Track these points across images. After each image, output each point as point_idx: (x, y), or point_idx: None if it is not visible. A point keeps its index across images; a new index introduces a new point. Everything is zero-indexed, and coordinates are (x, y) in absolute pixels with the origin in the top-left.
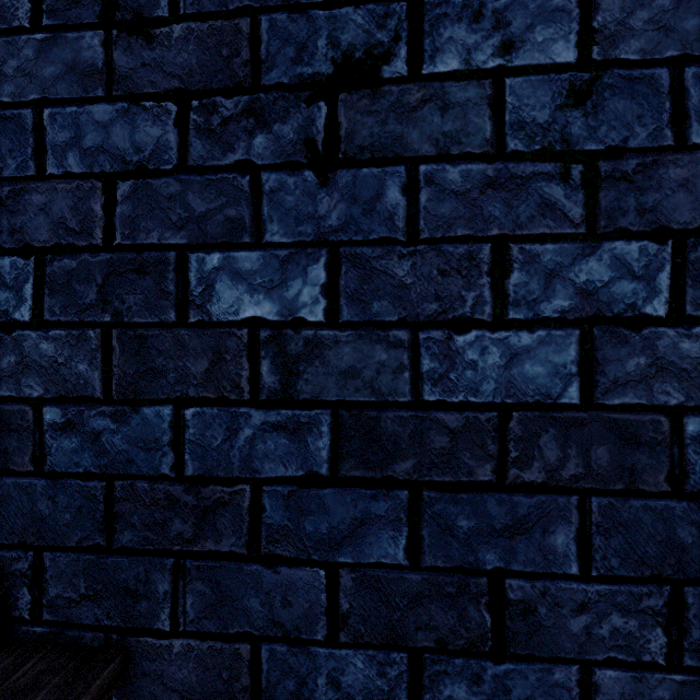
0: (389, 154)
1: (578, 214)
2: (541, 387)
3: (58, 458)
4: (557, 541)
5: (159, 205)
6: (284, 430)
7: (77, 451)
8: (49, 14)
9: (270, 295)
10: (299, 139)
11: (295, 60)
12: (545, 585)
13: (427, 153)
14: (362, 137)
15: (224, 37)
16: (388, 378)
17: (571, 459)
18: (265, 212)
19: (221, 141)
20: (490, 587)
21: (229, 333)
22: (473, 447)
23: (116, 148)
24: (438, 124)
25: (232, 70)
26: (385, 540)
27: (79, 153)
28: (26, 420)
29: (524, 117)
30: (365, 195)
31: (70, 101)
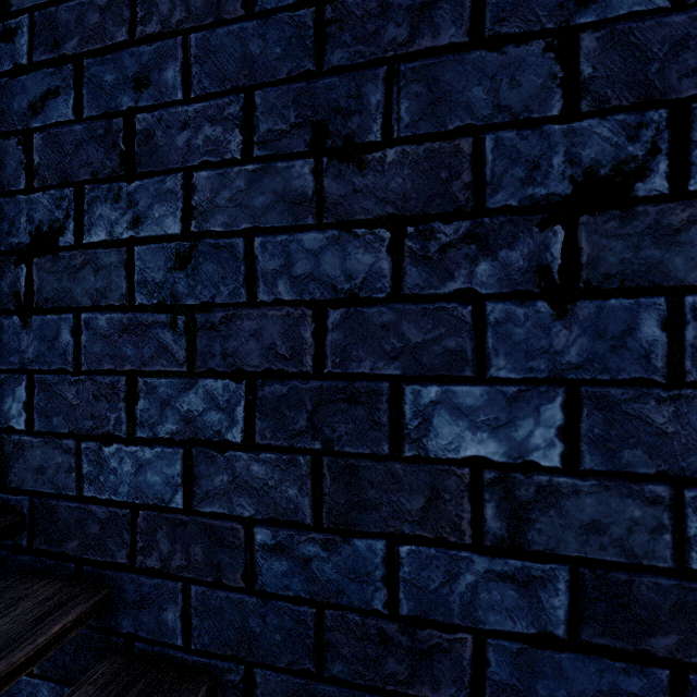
0: (644, 283)
1: None
2: None
3: (268, 579)
4: None
5: (371, 333)
6: (512, 581)
7: (287, 574)
8: (260, 145)
9: (495, 434)
10: (529, 266)
11: (525, 180)
12: None
13: (694, 282)
14: (609, 264)
15: (442, 159)
16: (643, 539)
17: None
18: (489, 345)
19: (439, 269)
20: None
21: (447, 470)
22: None
23: (326, 275)
24: None
25: (451, 194)
26: None
27: (289, 281)
28: (238, 538)
29: None
30: (613, 329)
31: (280, 229)
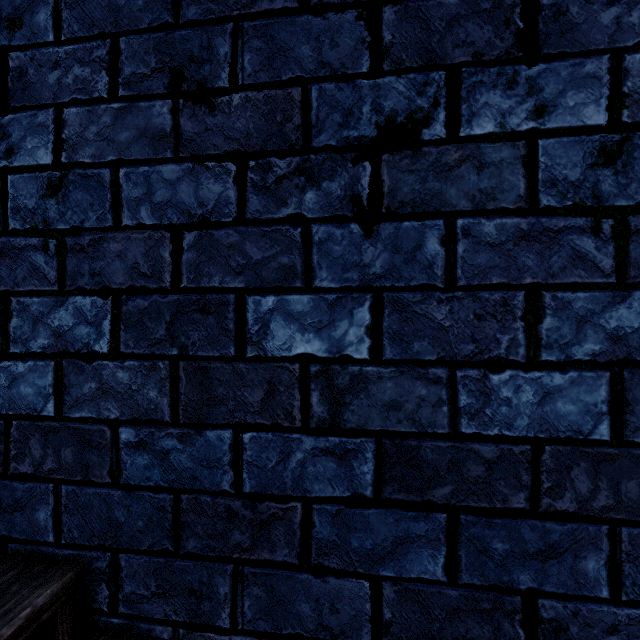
0: (429, 209)
1: (608, 265)
2: (573, 424)
3: (132, 473)
4: (588, 567)
5: (220, 253)
6: (332, 455)
7: (148, 467)
8: (124, 86)
9: (319, 334)
10: (345, 195)
11: (342, 125)
12: (576, 606)
13: (464, 208)
14: (403, 193)
15: (278, 105)
16: (428, 412)
17: (601, 491)
18: (314, 260)
19: (275, 197)
20: (524, 606)
21: (282, 367)
22: (507, 477)
23: (182, 202)
24: (474, 181)
25: (285, 134)
26: (425, 558)
27: (150, 207)
28: (105, 438)
29: (556, 175)
30: (406, 245)
31: (142, 161)
